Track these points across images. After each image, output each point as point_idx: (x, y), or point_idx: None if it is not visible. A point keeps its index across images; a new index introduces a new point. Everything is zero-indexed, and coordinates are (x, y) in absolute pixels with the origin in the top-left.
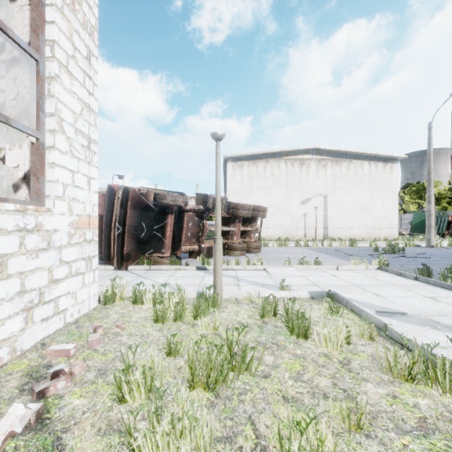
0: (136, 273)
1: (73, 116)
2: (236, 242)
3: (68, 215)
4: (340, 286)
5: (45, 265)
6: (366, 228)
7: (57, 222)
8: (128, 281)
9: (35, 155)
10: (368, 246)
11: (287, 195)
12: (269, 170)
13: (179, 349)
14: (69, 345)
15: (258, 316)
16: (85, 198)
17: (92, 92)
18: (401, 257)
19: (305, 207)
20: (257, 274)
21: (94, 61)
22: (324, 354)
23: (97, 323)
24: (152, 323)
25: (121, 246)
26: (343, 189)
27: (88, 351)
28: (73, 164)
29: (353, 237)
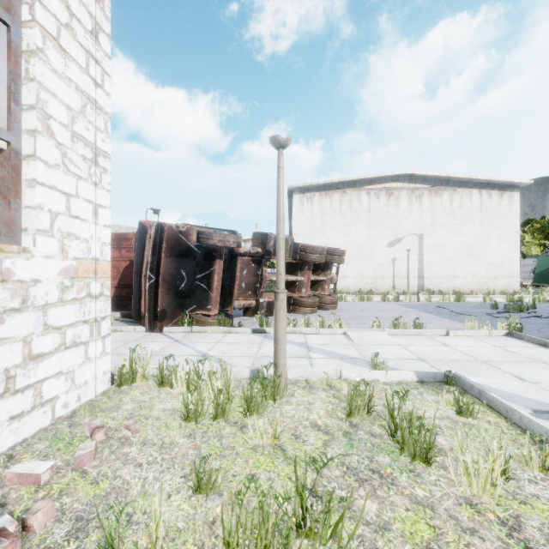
0: (173, 337)
1: (67, 114)
2: (304, 296)
3: (59, 259)
4: (458, 362)
5: (17, 333)
6: (476, 277)
7: (40, 269)
8: (160, 349)
9: (5, 168)
10: (480, 302)
11: (370, 235)
12: (346, 203)
13: (214, 481)
14: (42, 465)
15: (341, 412)
16: (89, 234)
17: (101, 83)
18: (533, 317)
19: (394, 250)
20: (335, 340)
21: (105, 40)
22: (467, 501)
23: (98, 422)
24: (181, 420)
25: (153, 300)
26: (444, 227)
27: (72, 474)
28: (69, 183)
29: (458, 289)
